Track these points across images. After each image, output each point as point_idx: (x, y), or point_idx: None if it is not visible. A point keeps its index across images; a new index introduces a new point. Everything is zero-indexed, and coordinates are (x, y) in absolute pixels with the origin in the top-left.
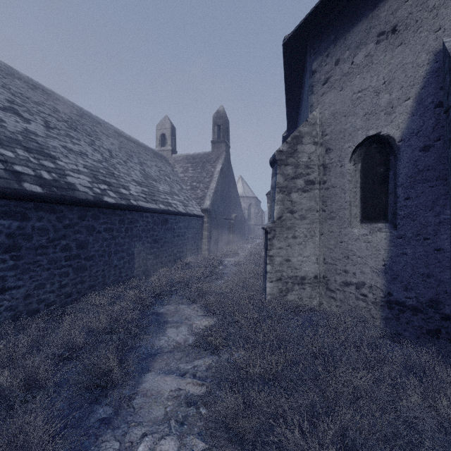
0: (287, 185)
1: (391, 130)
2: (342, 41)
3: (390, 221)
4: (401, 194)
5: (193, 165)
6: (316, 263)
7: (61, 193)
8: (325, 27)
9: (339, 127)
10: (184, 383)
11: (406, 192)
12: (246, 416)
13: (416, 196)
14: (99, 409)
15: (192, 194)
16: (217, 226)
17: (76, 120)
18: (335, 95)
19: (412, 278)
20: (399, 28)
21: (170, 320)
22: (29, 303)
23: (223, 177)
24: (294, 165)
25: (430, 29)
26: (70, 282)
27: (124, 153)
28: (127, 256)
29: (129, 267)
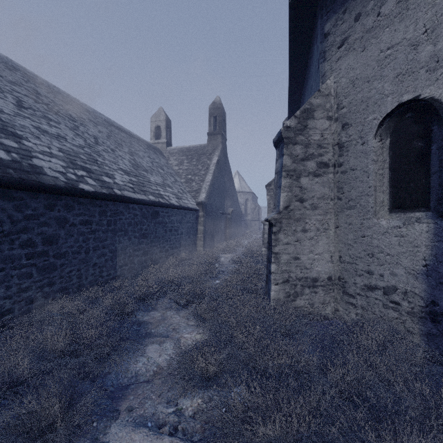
0: (296, 168)
1: (436, 91)
2: None
3: (433, 209)
4: None
5: (188, 157)
6: (331, 262)
7: (20, 176)
8: None
9: (360, 96)
10: None
11: None
12: None
13: None
14: None
15: (187, 187)
16: (213, 221)
17: (60, 104)
18: (355, 58)
19: None
20: None
21: (153, 332)
22: None
23: (219, 170)
24: (304, 145)
25: None
26: (34, 284)
27: (113, 141)
28: (110, 252)
29: (112, 265)
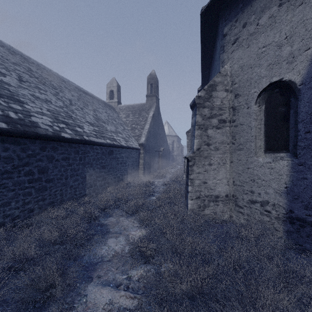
0: (204, 123)
1: (292, 76)
2: (249, 8)
3: (290, 151)
4: (301, 129)
5: (133, 112)
6: (227, 185)
7: (24, 129)
8: None
9: (246, 77)
10: (118, 296)
11: (306, 126)
12: None
13: None
14: None
15: (132, 133)
16: (150, 156)
17: (45, 77)
18: (243, 51)
19: None
20: None
21: (111, 231)
22: None
23: (154, 121)
24: (210, 108)
25: None
26: (33, 200)
27: (81, 102)
28: (81, 178)
29: (82, 187)
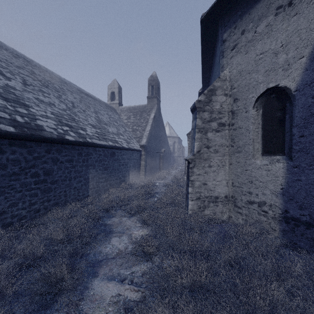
0: (204, 127)
1: (288, 83)
2: (247, 16)
3: (286, 154)
4: (296, 133)
5: (134, 114)
6: (226, 186)
7: (31, 132)
8: (233, 6)
9: (244, 82)
10: (123, 289)
11: (300, 131)
12: None
13: (309, 134)
14: None
15: (133, 135)
16: (151, 157)
17: (48, 80)
18: (241, 57)
19: (306, 200)
20: (295, 1)
21: (114, 230)
22: (4, 218)
23: (155, 123)
24: (210, 112)
25: None
26: (39, 200)
27: (83, 104)
28: (84, 180)
29: (85, 188)
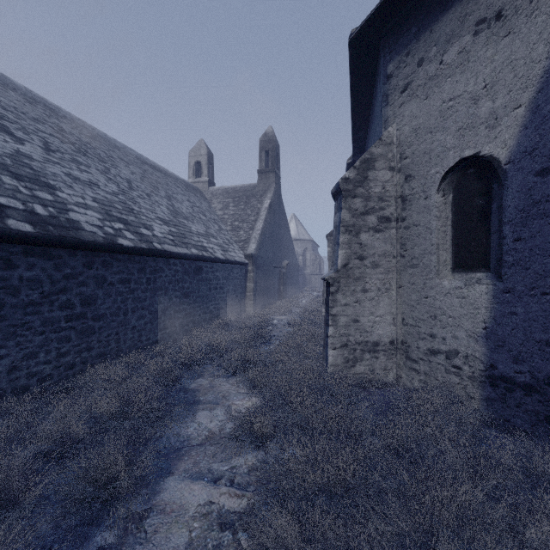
0: (355, 223)
1: (495, 149)
2: (428, 35)
3: (492, 270)
4: (508, 234)
5: (235, 200)
6: (393, 325)
7: (60, 233)
8: (404, 17)
9: (423, 147)
10: (217, 494)
11: (515, 230)
12: (304, 549)
13: (530, 236)
14: (96, 535)
15: (234, 236)
16: (264, 276)
17: (87, 142)
18: (418, 105)
19: (524, 346)
20: (507, 13)
21: (202, 400)
22: (15, 378)
23: (271, 215)
24: (364, 198)
25: (549, 12)
26: (73, 349)
27: (147, 184)
28: (149, 314)
29: (151, 328)
